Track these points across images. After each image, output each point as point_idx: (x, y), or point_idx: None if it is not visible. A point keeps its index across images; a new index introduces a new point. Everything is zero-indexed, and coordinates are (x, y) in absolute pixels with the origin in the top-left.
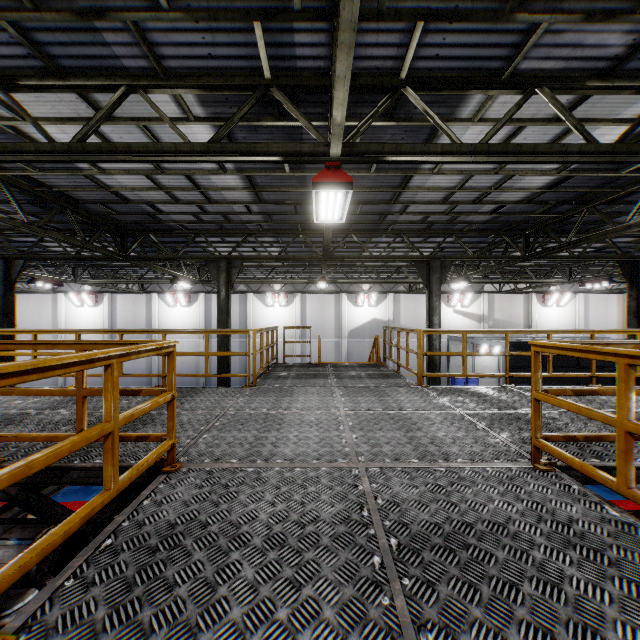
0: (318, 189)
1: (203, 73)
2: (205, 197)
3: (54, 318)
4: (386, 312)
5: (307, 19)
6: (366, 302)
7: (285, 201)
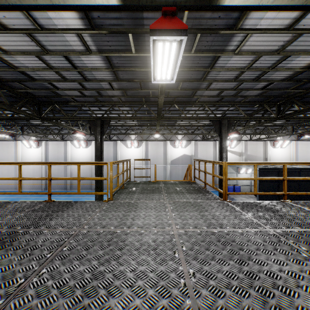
0: (155, 35)
1: None
2: (82, 76)
3: (16, 154)
4: (190, 151)
5: None
6: (180, 145)
7: (134, 79)
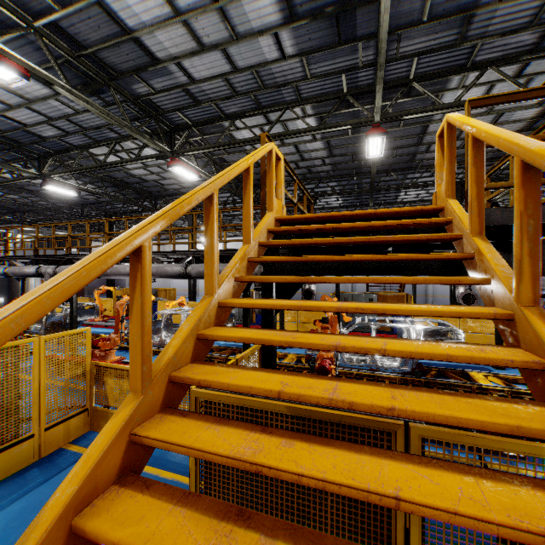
0: (368, 138)
1: (317, 96)
2: (301, 157)
3: None
4: None
5: (364, 68)
6: None
7: (346, 154)
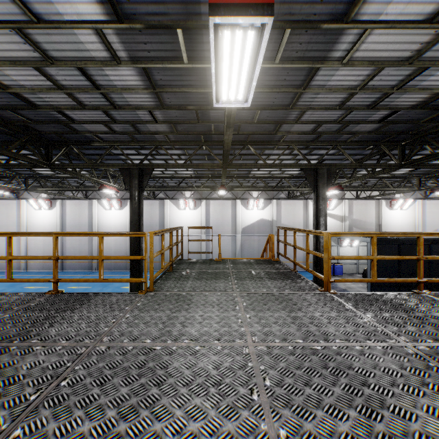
0: (218, 16)
1: None
2: (108, 100)
3: (19, 218)
4: (270, 214)
5: None
6: (255, 206)
7: (187, 107)
